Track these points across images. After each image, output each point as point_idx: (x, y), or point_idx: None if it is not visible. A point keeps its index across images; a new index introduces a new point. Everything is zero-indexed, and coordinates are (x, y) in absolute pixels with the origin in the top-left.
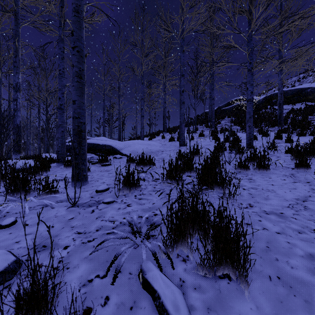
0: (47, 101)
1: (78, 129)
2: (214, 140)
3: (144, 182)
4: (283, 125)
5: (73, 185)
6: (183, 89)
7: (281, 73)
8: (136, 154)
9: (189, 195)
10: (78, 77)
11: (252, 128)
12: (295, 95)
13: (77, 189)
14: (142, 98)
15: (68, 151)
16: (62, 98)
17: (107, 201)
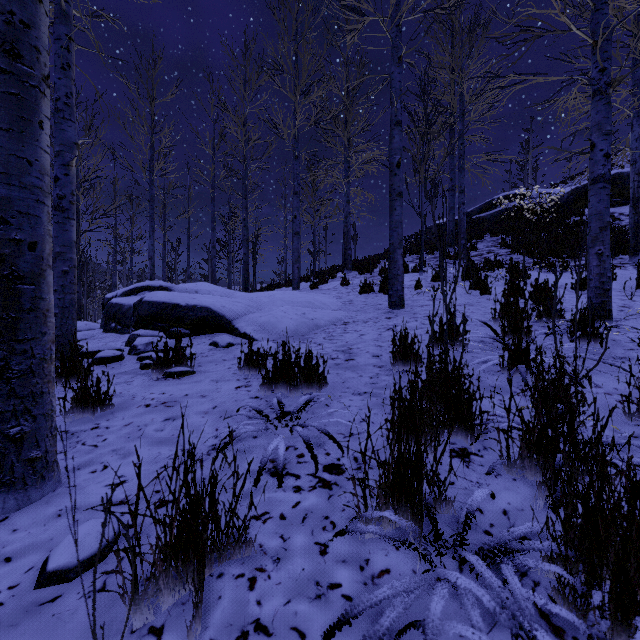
0: (80, 200)
1: None
2: (475, 290)
3: (279, 491)
4: None
5: None
6: (400, 158)
7: (639, 121)
8: (273, 334)
9: None
10: None
11: (609, 261)
12: None
13: None
14: (297, 191)
15: (112, 320)
16: (63, 178)
17: None
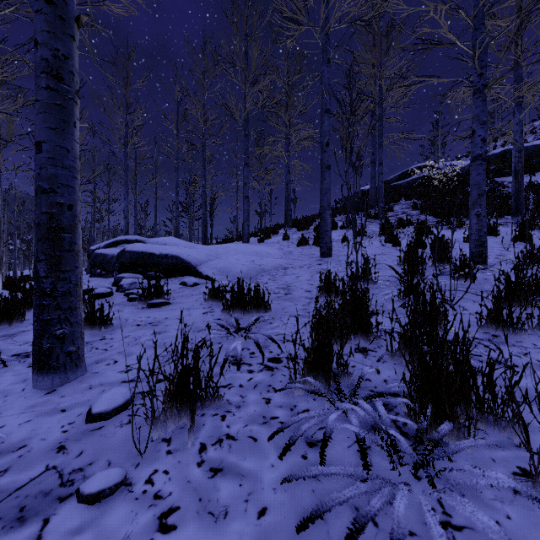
0: None
1: (48, 224)
2: (389, 243)
3: (238, 372)
4: (524, 214)
5: (36, 384)
6: (329, 139)
7: (519, 109)
8: (229, 276)
9: (391, 460)
10: (49, 74)
11: (485, 220)
12: (533, 157)
13: (40, 398)
14: (247, 162)
15: (98, 266)
16: None
17: (90, 488)
